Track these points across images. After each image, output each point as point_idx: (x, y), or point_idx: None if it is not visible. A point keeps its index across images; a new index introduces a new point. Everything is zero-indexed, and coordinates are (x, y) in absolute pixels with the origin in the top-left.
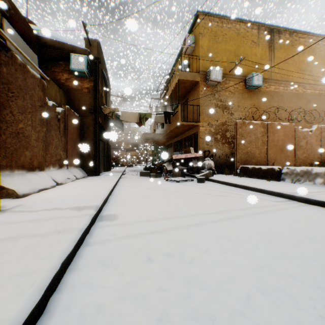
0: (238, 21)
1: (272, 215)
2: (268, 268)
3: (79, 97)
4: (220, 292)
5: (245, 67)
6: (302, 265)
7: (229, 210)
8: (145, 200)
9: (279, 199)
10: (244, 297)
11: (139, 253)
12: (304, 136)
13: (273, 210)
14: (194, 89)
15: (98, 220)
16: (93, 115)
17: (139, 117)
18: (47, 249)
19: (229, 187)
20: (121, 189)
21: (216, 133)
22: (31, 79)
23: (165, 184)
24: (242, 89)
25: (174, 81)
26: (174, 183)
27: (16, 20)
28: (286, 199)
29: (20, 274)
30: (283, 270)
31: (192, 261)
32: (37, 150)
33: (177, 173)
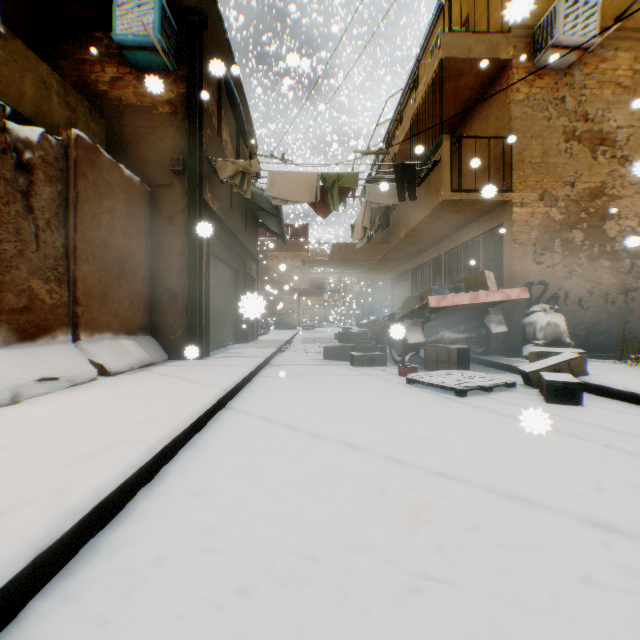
0: None
1: None
2: None
3: (148, 130)
4: None
5: None
6: None
7: None
8: None
9: None
10: None
11: None
12: None
13: None
14: (488, 95)
15: None
16: (185, 181)
17: (321, 190)
18: None
19: None
20: (223, 441)
21: (568, 224)
22: None
23: (415, 404)
24: None
25: (426, 78)
26: (449, 399)
27: None
28: None
29: None
30: None
31: None
32: None
33: (444, 357)
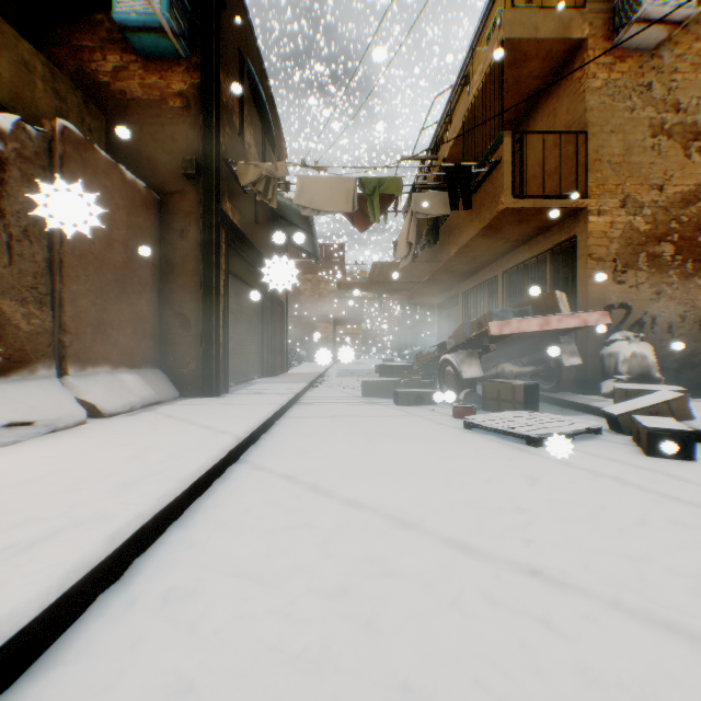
0: None
1: None
2: None
3: (157, 128)
4: None
5: None
6: None
7: None
8: None
9: None
10: None
11: None
12: None
13: None
14: (556, 85)
15: None
16: (200, 187)
17: (359, 199)
18: None
19: None
20: (229, 511)
21: (655, 236)
22: None
23: (479, 457)
24: None
25: (482, 66)
26: (521, 449)
27: None
28: None
29: None
30: None
31: None
32: None
33: (508, 395)
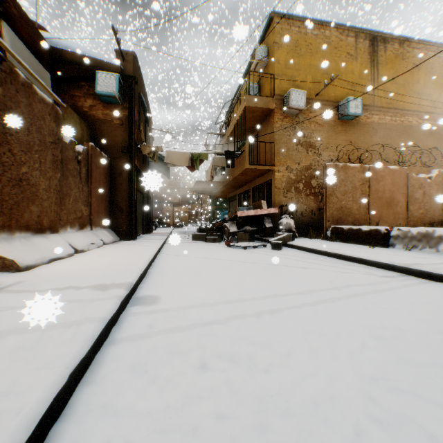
0: (328, 25)
1: (382, 296)
2: (384, 382)
3: (109, 131)
4: (313, 422)
5: (337, 89)
6: (436, 377)
7: (319, 290)
8: (199, 274)
9: (389, 273)
10: (351, 432)
11: (189, 356)
12: (421, 185)
13: (382, 290)
14: (267, 119)
15: (130, 303)
16: (128, 156)
17: (191, 158)
18: (49, 352)
19: (317, 256)
20: (166, 258)
21: (297, 180)
22: (39, 105)
23: (227, 251)
24: (334, 119)
25: (240, 109)
26: (240, 249)
27: (20, 23)
28: (399, 273)
29: (1, 395)
30: (407, 385)
31: (268, 370)
32: (48, 203)
33: (244, 237)
